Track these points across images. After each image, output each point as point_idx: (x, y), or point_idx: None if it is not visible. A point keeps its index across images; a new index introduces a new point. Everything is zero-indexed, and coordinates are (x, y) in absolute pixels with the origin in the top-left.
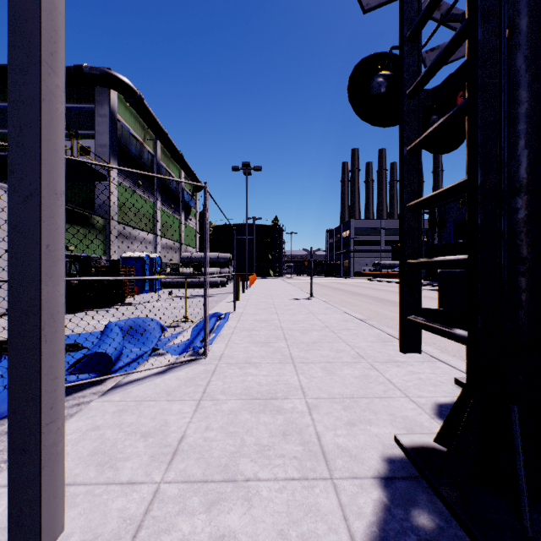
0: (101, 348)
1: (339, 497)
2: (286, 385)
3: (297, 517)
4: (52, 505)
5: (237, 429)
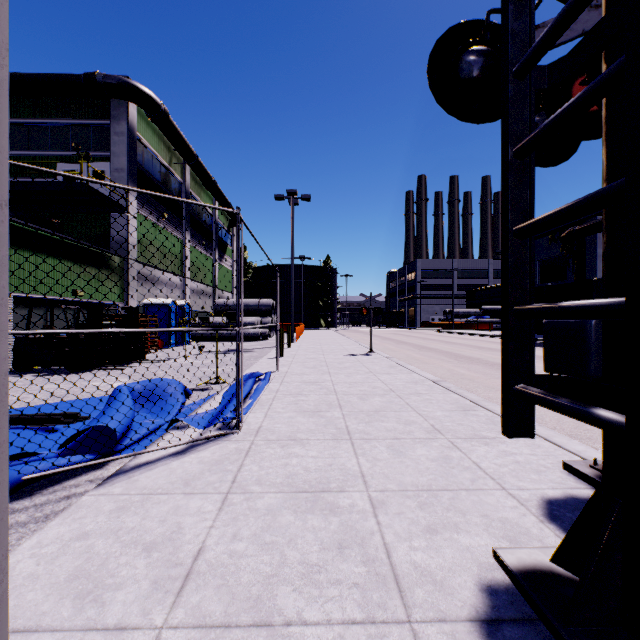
0: (101, 422)
1: None
2: (342, 472)
3: None
4: None
5: (275, 539)
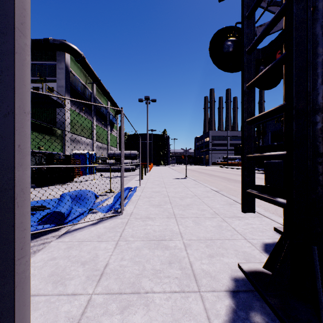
0: (58, 209)
1: (204, 304)
2: (171, 232)
3: (177, 317)
4: (22, 310)
5: (140, 260)
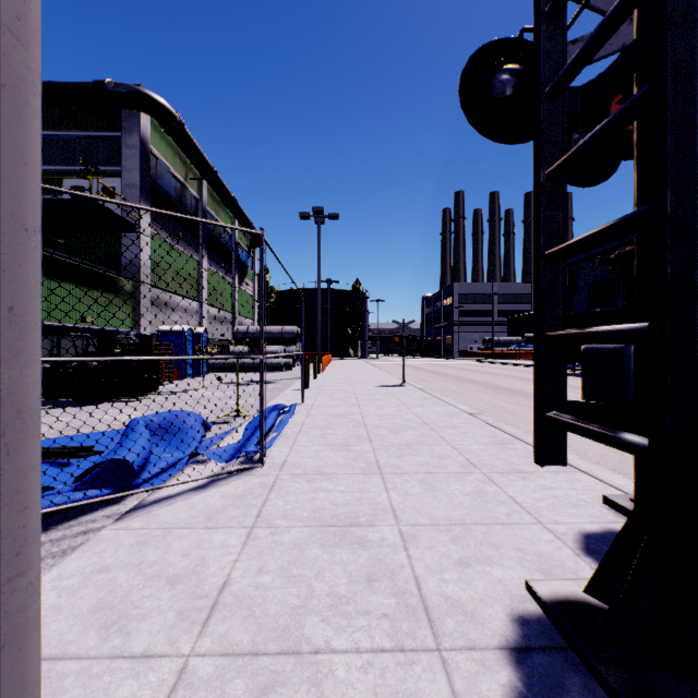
0: (118, 454)
1: (451, 680)
2: (372, 506)
3: None
4: None
5: (302, 572)
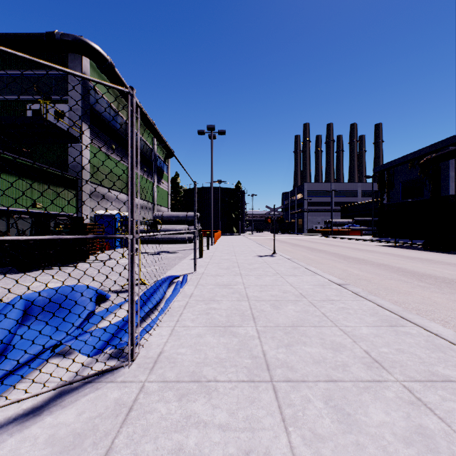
0: None
1: None
2: None
3: None
4: None
5: None
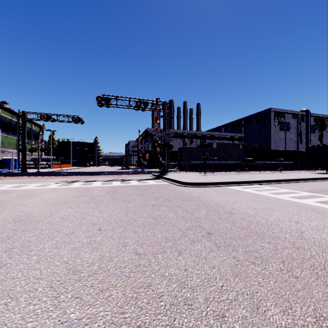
0: None
1: None
2: None
3: None
4: None
5: None
